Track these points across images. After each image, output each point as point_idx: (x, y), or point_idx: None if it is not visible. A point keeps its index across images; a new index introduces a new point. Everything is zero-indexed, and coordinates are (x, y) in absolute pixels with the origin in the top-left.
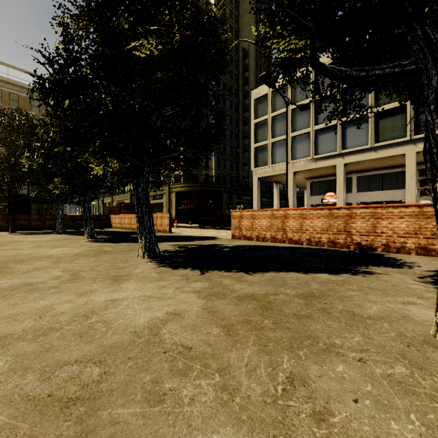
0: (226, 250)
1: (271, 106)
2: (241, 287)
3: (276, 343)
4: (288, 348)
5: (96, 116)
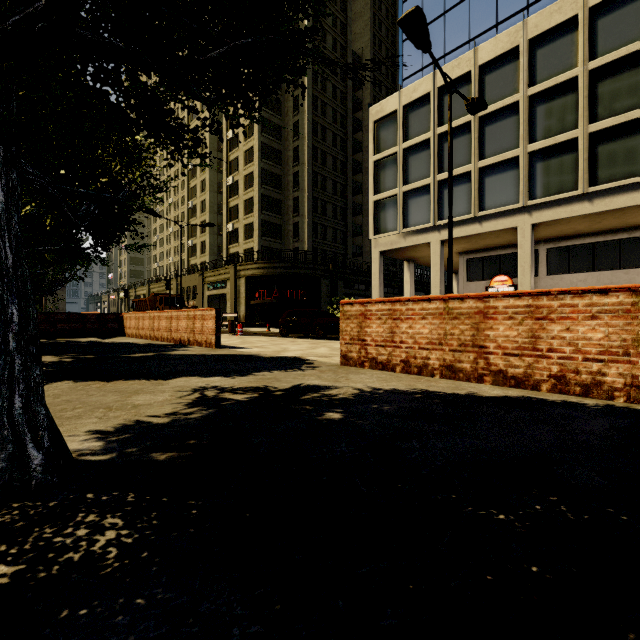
0: (333, 424)
1: (402, 131)
2: None
3: None
4: None
5: None
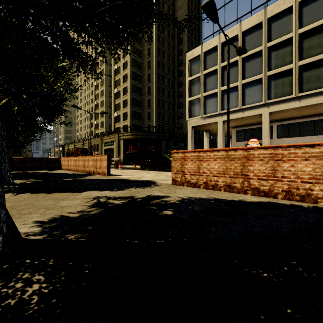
0: (167, 217)
1: (203, 65)
2: None
3: None
4: None
5: None
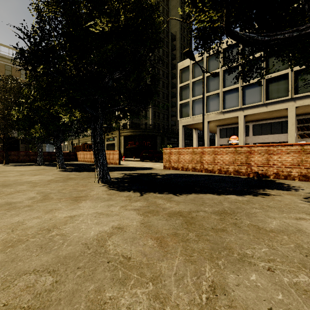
0: (159, 177)
1: (191, 74)
2: (171, 205)
3: (199, 254)
4: (209, 258)
5: (63, 78)
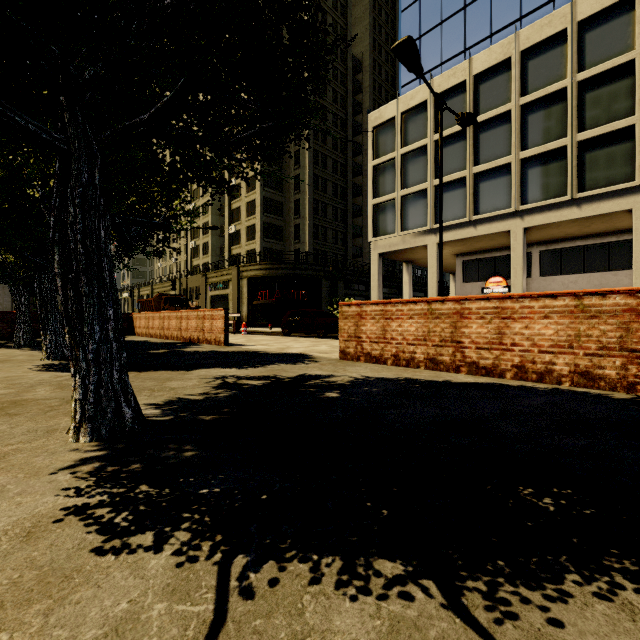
0: (332, 400)
1: (400, 137)
2: None
3: None
4: None
5: None
